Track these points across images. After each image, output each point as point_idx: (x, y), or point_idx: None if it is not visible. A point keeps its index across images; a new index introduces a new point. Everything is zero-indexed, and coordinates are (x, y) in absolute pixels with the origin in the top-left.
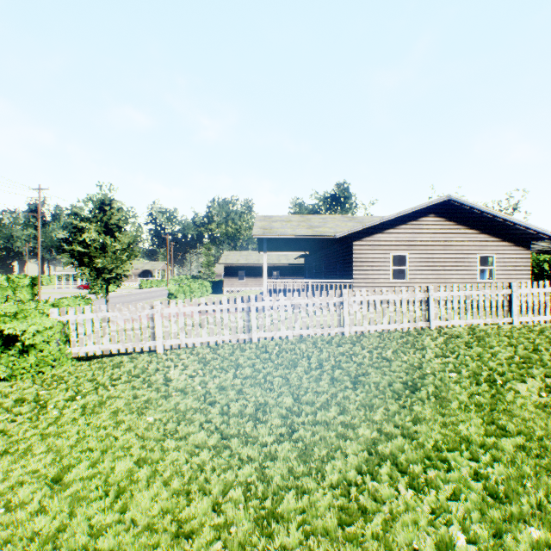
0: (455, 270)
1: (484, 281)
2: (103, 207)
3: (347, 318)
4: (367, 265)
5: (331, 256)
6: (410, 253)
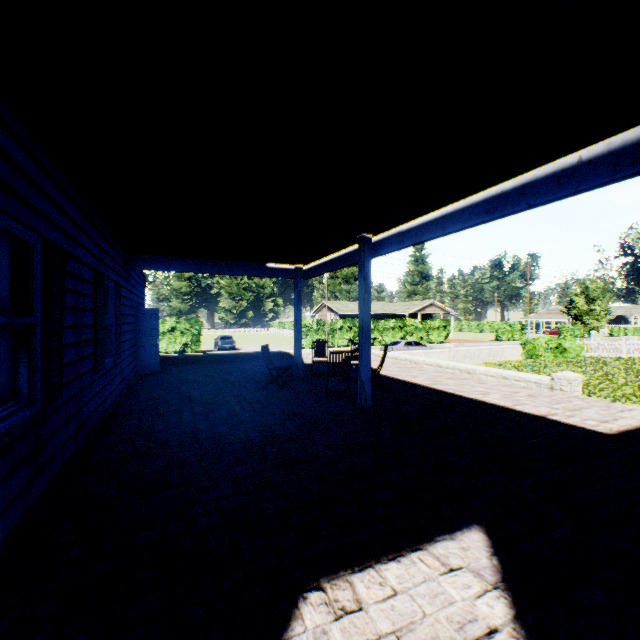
0: None
1: None
2: (587, 287)
3: None
4: None
5: None
6: None
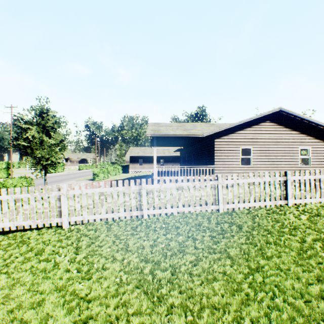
0: (284, 159)
1: (303, 166)
2: (42, 114)
3: (221, 198)
4: (224, 155)
5: (198, 149)
6: (253, 147)
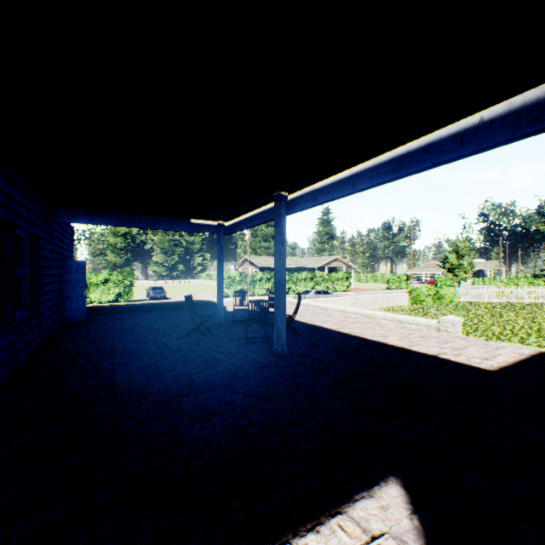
0: None
1: None
2: (457, 246)
3: None
4: None
5: None
6: None
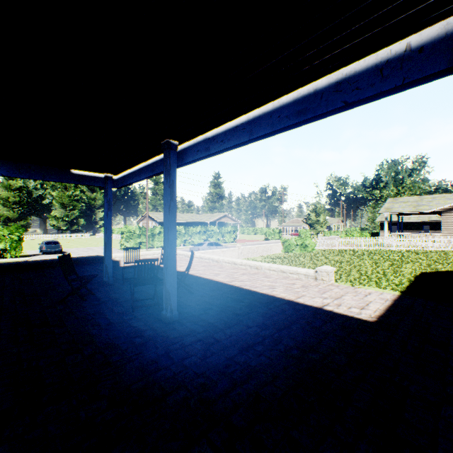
0: None
1: None
2: (316, 206)
3: (394, 245)
4: (451, 226)
5: None
6: None
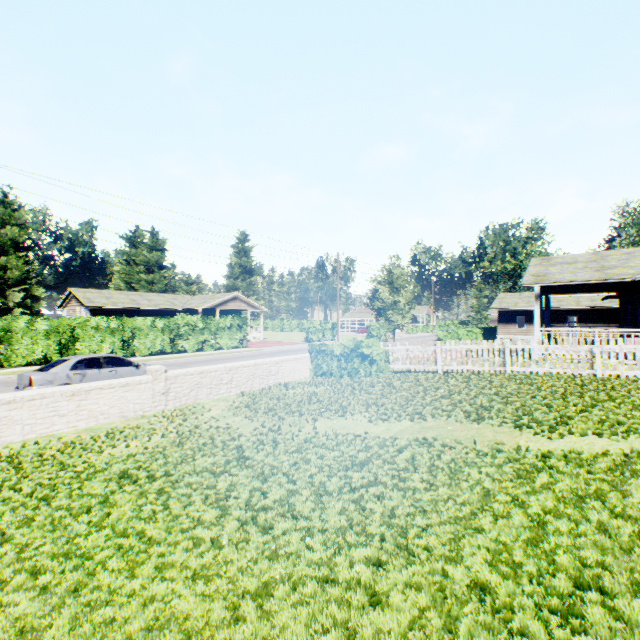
0: None
1: None
2: (392, 272)
3: (598, 363)
4: None
5: None
6: None
